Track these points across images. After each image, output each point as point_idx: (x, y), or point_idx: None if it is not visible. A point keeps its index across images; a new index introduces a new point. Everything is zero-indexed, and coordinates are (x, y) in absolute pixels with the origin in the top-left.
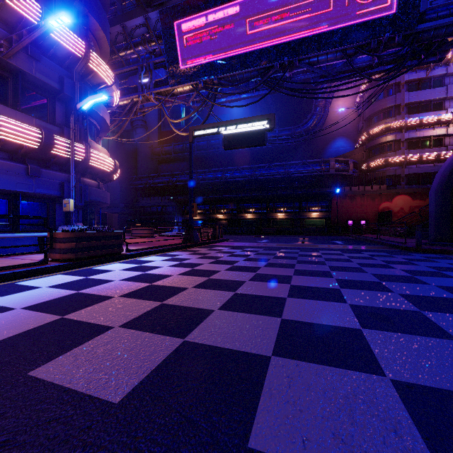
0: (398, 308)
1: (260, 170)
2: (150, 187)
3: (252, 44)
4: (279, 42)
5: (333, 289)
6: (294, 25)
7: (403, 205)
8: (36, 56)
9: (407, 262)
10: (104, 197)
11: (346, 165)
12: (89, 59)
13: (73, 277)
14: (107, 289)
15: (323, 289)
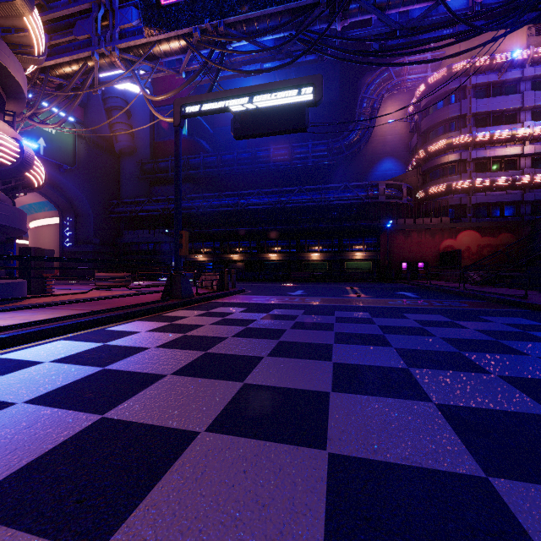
0: None
1: (288, 196)
2: (138, 217)
3: None
4: None
5: None
6: None
7: (469, 243)
8: None
9: None
10: (1, 215)
11: (398, 192)
12: None
13: None
14: None
15: None
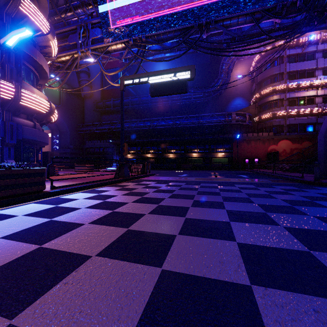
0: None
1: (179, 120)
2: (94, 133)
3: (175, 6)
4: (198, 5)
5: (304, 254)
6: None
7: (285, 147)
8: None
9: (326, 197)
10: (40, 137)
11: (243, 118)
12: (20, 2)
13: None
14: None
15: (288, 253)
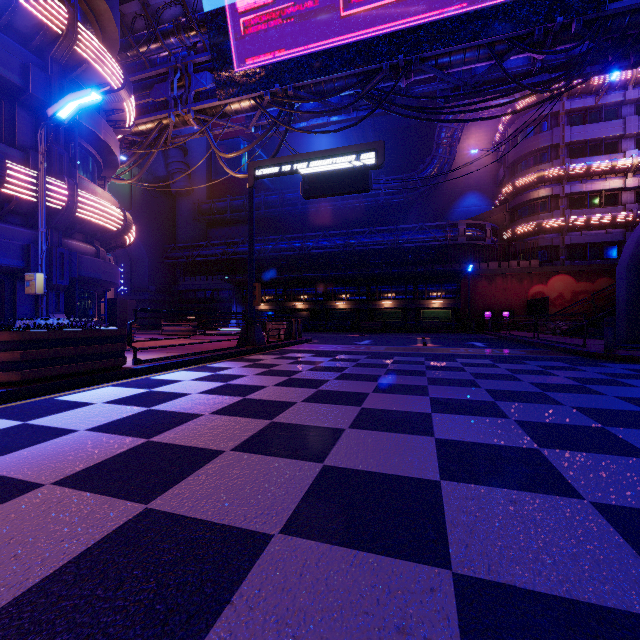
0: None
1: (357, 238)
2: (195, 262)
3: (348, 33)
4: (390, 30)
5: (528, 452)
6: (415, 2)
7: (562, 289)
8: None
9: (611, 380)
10: (107, 273)
11: (481, 232)
12: (76, 38)
13: None
14: (44, 457)
15: (506, 450)
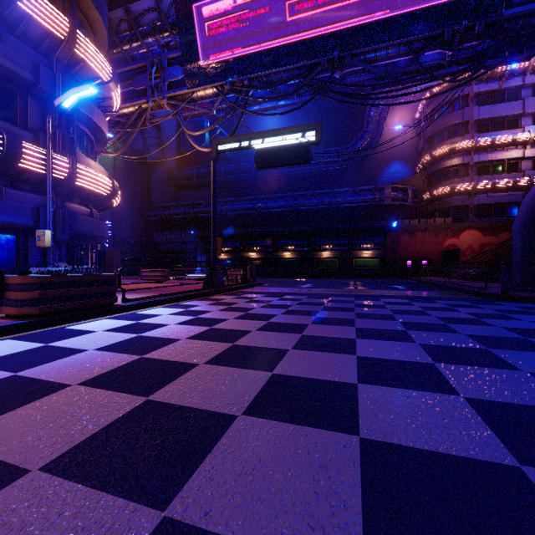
0: None
1: (300, 200)
2: (166, 220)
3: (292, 34)
4: (327, 32)
5: (425, 365)
6: (347, 9)
7: (471, 242)
8: None
9: (502, 315)
10: (99, 229)
11: (404, 194)
12: (75, 42)
13: (26, 345)
14: (67, 367)
15: (409, 364)
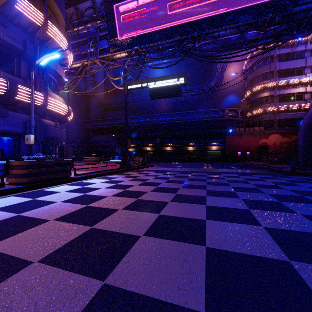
0: (311, 232)
1: (176, 116)
2: (98, 128)
3: (171, 22)
4: (191, 20)
5: (244, 210)
6: (202, 7)
7: (275, 141)
8: (3, 23)
9: (290, 183)
10: (60, 134)
11: (236, 113)
12: (47, 27)
13: (22, 199)
14: (47, 211)
15: (235, 209)
